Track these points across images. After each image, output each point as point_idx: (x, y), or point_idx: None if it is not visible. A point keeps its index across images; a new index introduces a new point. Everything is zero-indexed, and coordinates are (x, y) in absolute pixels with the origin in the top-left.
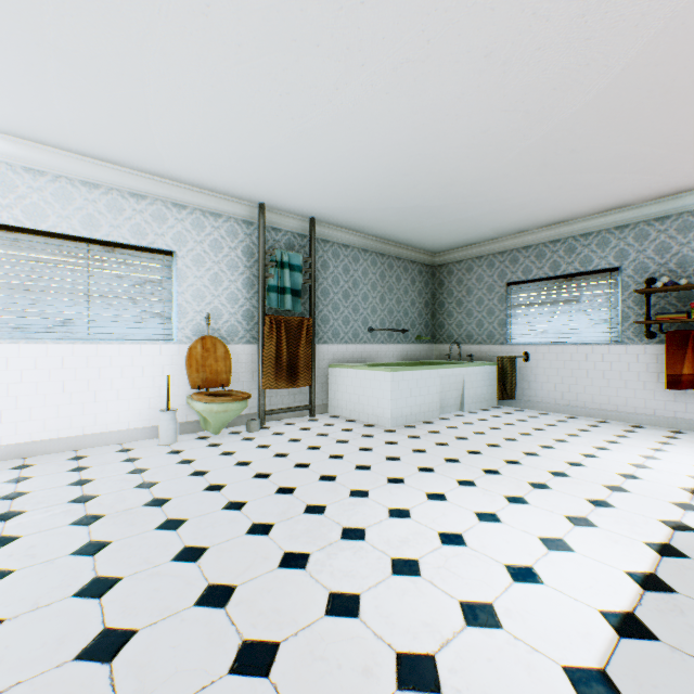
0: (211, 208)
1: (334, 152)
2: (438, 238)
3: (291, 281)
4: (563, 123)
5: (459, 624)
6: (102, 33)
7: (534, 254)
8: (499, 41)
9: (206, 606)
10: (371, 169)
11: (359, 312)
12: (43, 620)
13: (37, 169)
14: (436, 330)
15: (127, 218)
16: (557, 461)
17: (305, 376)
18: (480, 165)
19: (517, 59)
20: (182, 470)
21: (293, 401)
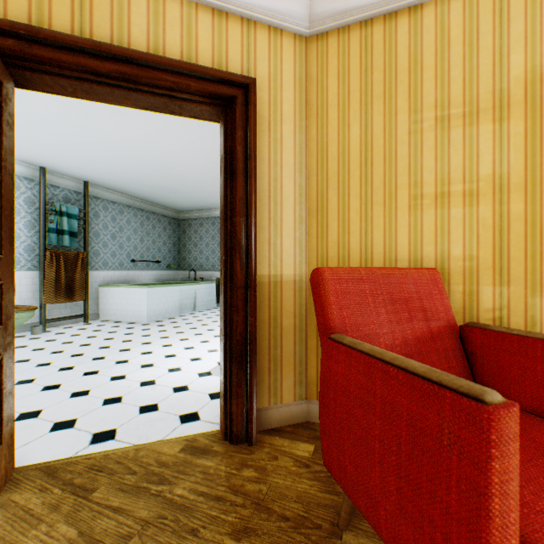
0: None
1: (108, 154)
2: (181, 204)
3: (69, 225)
4: None
5: (167, 372)
6: None
7: None
8: (195, 139)
9: (48, 390)
10: (133, 166)
11: (125, 249)
12: None
13: None
14: (181, 261)
15: None
16: None
17: (81, 294)
18: (198, 176)
19: (205, 145)
20: None
21: (70, 312)
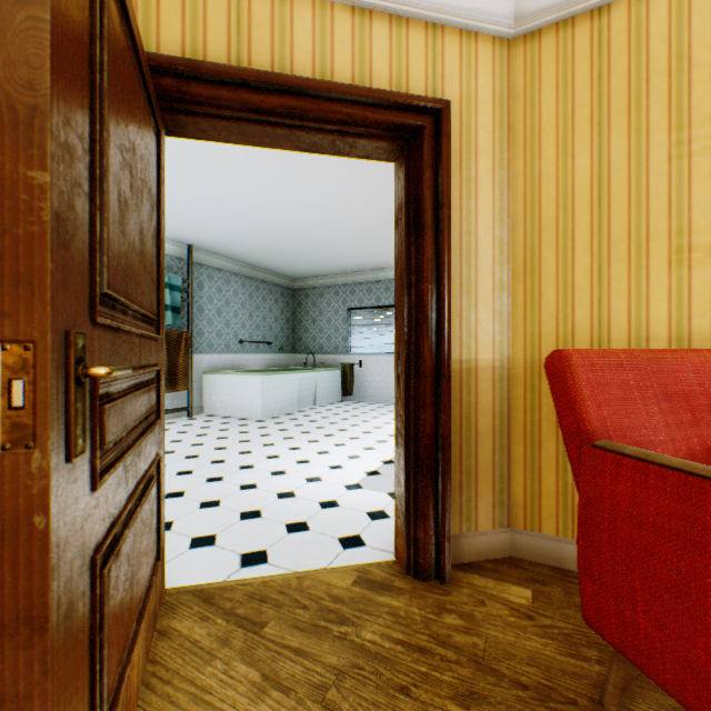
0: None
1: (220, 211)
2: (298, 269)
3: (171, 299)
4: (370, 222)
5: (305, 483)
6: None
7: (366, 289)
8: (330, 186)
9: (172, 498)
10: (248, 224)
11: (231, 327)
12: None
13: None
14: (296, 342)
15: None
16: (369, 427)
17: (184, 382)
18: (325, 233)
19: (340, 193)
20: None
21: (172, 404)
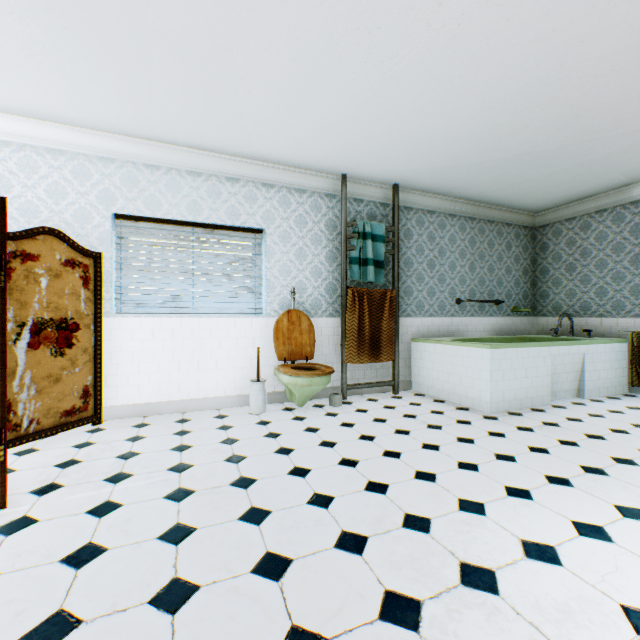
0: (296, 185)
1: (427, 97)
2: (544, 192)
3: (373, 252)
4: None
5: None
6: (192, 0)
7: None
8: None
9: None
10: (470, 113)
11: (445, 283)
12: (114, 635)
13: (154, 165)
14: (536, 300)
15: (223, 201)
16: None
17: (387, 351)
18: (630, 78)
19: None
20: (268, 444)
21: (374, 376)
